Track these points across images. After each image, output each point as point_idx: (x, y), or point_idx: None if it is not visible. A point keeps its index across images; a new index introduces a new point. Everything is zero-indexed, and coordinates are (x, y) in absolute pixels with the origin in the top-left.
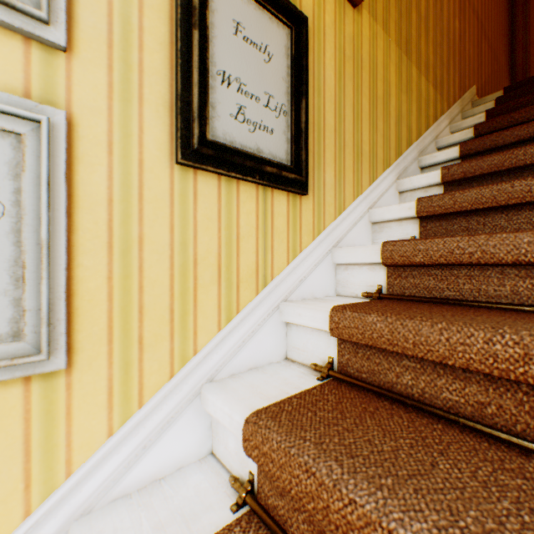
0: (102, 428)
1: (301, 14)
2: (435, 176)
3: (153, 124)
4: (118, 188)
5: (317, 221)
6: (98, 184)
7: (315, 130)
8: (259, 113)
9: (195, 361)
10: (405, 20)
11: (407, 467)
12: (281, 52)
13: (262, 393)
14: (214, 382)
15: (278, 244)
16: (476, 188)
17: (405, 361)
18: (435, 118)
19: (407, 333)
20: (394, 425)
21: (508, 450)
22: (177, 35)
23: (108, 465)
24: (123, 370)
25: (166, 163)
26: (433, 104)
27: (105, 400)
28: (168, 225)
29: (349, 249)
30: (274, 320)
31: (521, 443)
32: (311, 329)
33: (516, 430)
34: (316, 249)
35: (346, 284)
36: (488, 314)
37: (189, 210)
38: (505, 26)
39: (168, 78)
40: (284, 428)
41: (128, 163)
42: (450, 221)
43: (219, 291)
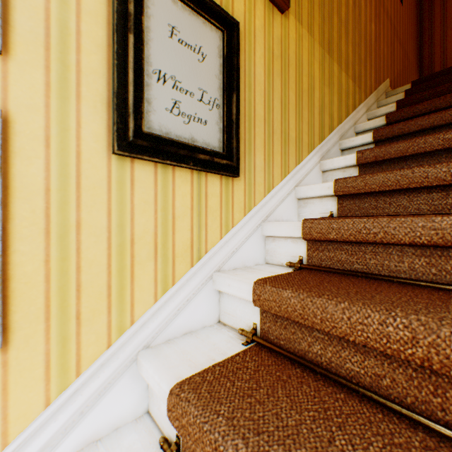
0: (39, 399)
1: (233, 19)
2: (351, 159)
3: (90, 119)
4: (55, 178)
5: (248, 199)
6: (35, 176)
7: (246, 120)
8: (193, 107)
9: (132, 331)
10: (327, 24)
11: (306, 445)
12: (214, 53)
13: (191, 360)
14: (150, 348)
15: (211, 221)
16: (383, 172)
17: (315, 333)
18: (354, 106)
19: (316, 309)
20: (301, 396)
21: (399, 421)
22: (114, 38)
23: (44, 433)
24: (61, 344)
25: (104, 153)
26: (352, 95)
27: (42, 373)
28: (105, 210)
29: (275, 223)
30: (207, 289)
31: (410, 415)
32: (239, 297)
33: (406, 401)
34: (247, 223)
35: (274, 254)
36: (387, 291)
37: (127, 195)
38: (414, 28)
39: (105, 76)
40: (202, 401)
41: (66, 155)
42: (362, 200)
43: (155, 266)
